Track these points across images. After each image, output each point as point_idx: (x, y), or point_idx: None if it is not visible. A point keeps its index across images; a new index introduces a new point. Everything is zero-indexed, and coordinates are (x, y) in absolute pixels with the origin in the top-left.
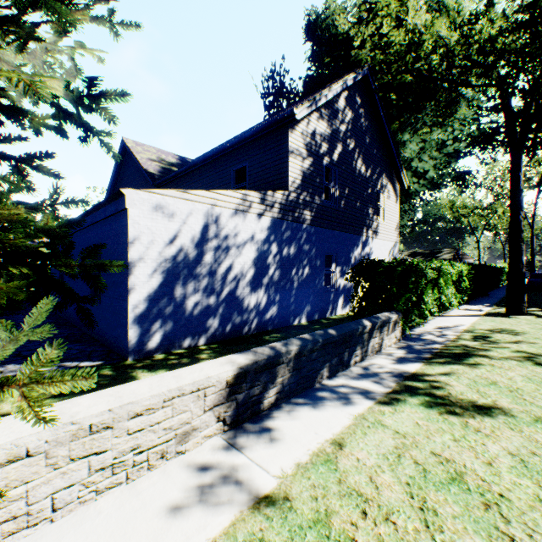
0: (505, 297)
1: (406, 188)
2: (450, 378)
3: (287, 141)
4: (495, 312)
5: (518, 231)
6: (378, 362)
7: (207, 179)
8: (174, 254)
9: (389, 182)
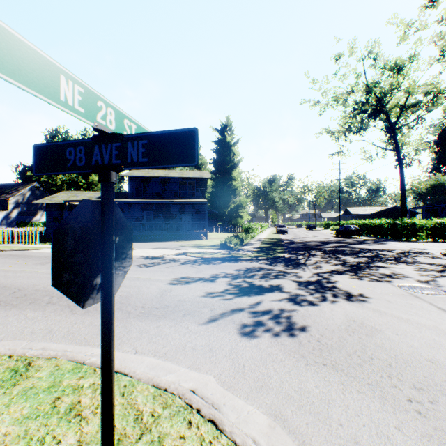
0: None
1: None
2: None
3: (9, 202)
4: None
5: None
6: None
7: None
8: None
9: None
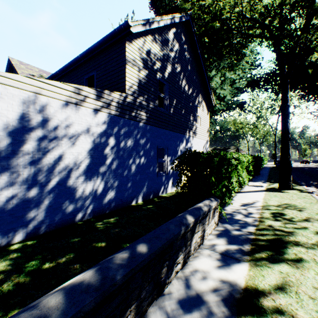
0: (269, 175)
1: (214, 105)
2: (292, 301)
3: (125, 51)
4: (272, 188)
5: (287, 133)
6: (201, 265)
7: None
8: None
9: (203, 100)
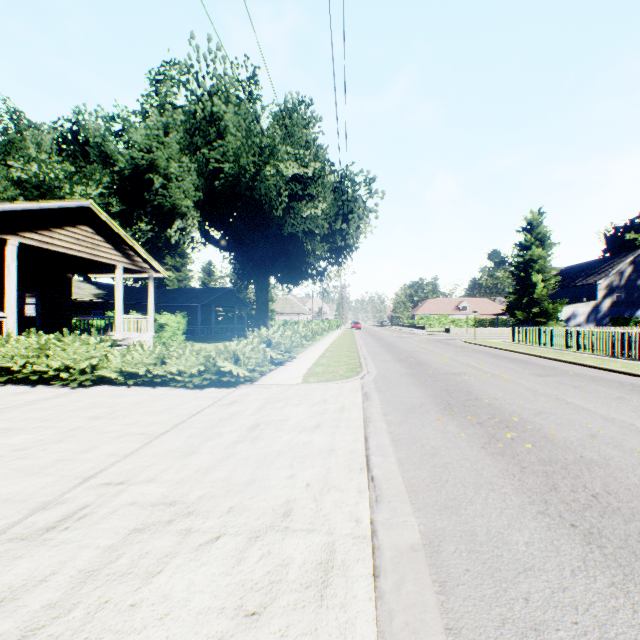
0: None
1: None
2: None
3: (596, 287)
4: None
5: None
6: None
7: (571, 292)
8: (565, 317)
9: None
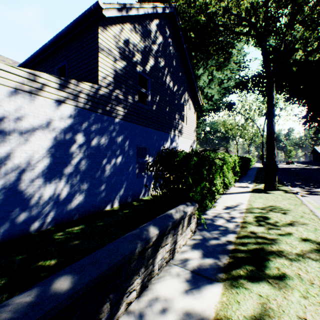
0: (256, 176)
1: (201, 104)
2: None
3: (97, 37)
4: (258, 189)
5: (272, 133)
6: (165, 289)
7: None
8: None
9: (190, 99)
